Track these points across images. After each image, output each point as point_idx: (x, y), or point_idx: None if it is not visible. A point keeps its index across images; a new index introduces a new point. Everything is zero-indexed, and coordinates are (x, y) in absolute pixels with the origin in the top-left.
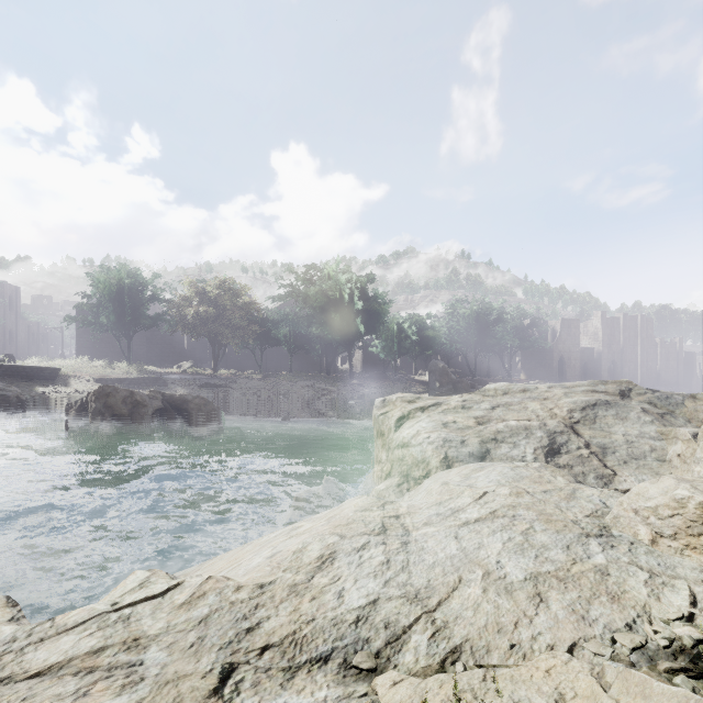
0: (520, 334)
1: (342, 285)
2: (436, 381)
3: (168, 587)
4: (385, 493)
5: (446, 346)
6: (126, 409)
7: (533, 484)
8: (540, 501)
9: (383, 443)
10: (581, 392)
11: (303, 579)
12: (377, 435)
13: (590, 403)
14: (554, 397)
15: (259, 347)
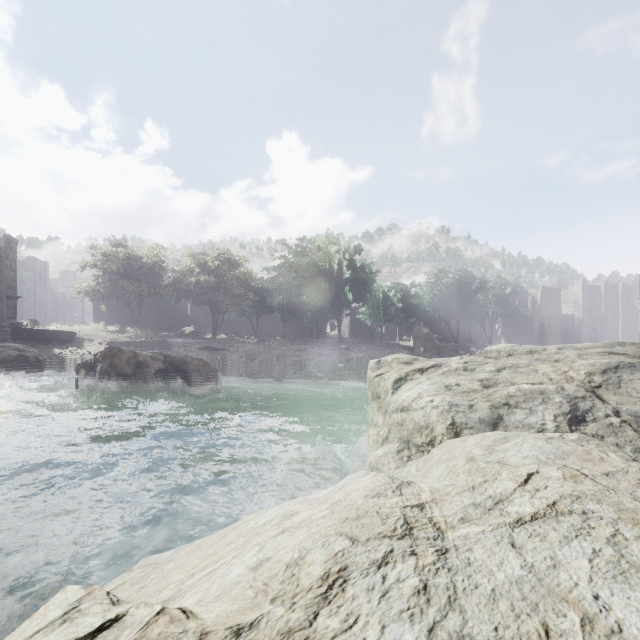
0: (501, 302)
1: (331, 255)
2: (421, 346)
3: (101, 623)
4: (383, 460)
5: (429, 313)
6: (130, 369)
7: (585, 464)
8: (608, 489)
9: (379, 405)
10: (597, 354)
11: (301, 620)
12: (372, 397)
13: (611, 366)
14: (566, 358)
15: (255, 314)
